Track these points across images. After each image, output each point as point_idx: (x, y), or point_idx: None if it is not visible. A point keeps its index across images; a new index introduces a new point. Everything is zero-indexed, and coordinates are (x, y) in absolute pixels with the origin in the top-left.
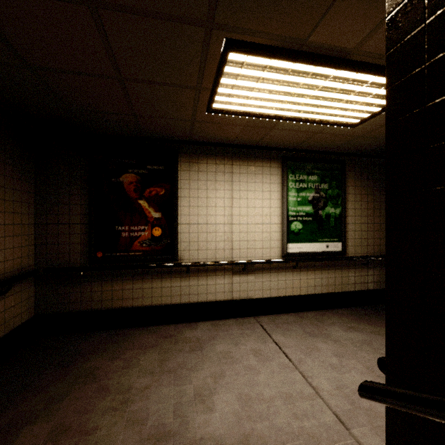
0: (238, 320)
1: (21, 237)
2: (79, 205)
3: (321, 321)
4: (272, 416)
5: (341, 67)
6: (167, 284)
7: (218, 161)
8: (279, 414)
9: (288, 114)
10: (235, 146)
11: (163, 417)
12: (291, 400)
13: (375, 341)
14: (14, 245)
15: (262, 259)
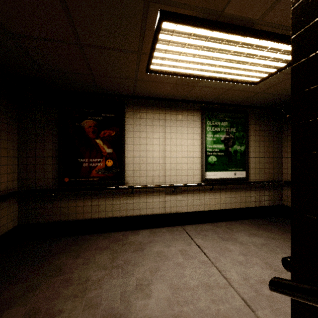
0: (169, 229)
1: (7, 166)
2: (51, 143)
3: (231, 229)
4: (196, 301)
5: (248, 34)
6: (117, 202)
7: (155, 111)
8: (200, 300)
9: (207, 74)
10: (167, 100)
11: (112, 302)
12: (210, 289)
13: (271, 243)
14: (2, 172)
15: (187, 183)
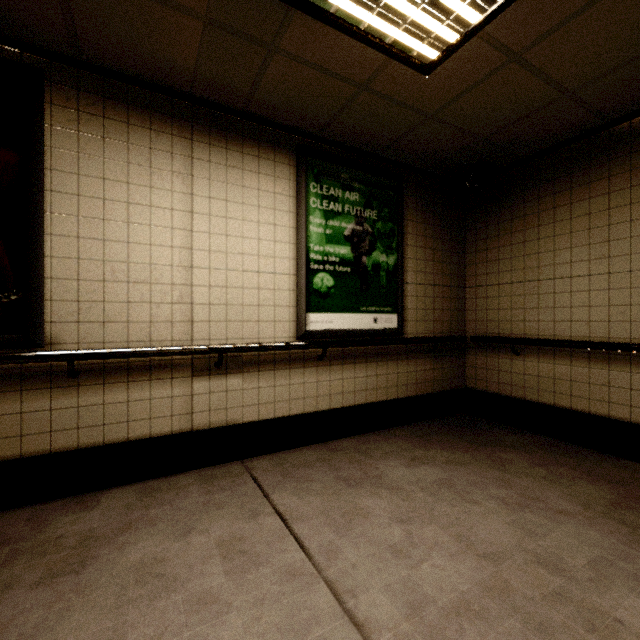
0: (205, 473)
1: None
2: None
3: (367, 453)
4: None
5: None
6: (8, 407)
7: (158, 125)
8: None
9: None
10: (199, 101)
11: None
12: None
13: (457, 477)
14: None
15: (258, 342)
